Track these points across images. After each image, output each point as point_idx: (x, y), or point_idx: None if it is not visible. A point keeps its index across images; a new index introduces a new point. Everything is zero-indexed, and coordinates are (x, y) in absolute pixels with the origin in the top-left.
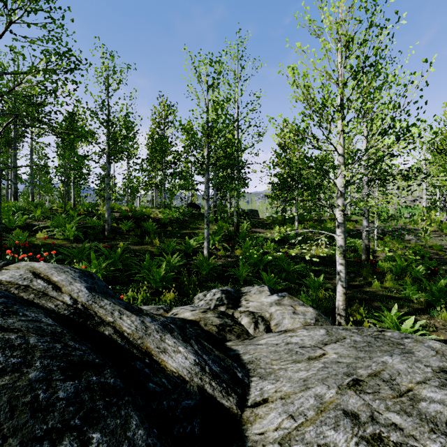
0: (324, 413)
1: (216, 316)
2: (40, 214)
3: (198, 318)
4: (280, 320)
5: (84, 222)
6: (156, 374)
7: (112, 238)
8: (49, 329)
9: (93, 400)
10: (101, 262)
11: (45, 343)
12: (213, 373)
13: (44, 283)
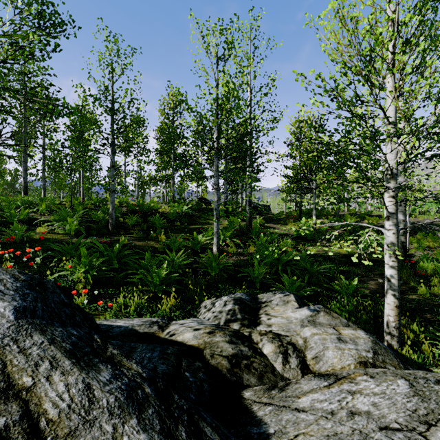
0: None
1: (228, 341)
2: (45, 208)
3: (201, 344)
4: (320, 351)
5: (89, 216)
6: None
7: (116, 233)
8: None
9: None
10: (94, 260)
11: None
12: None
13: None
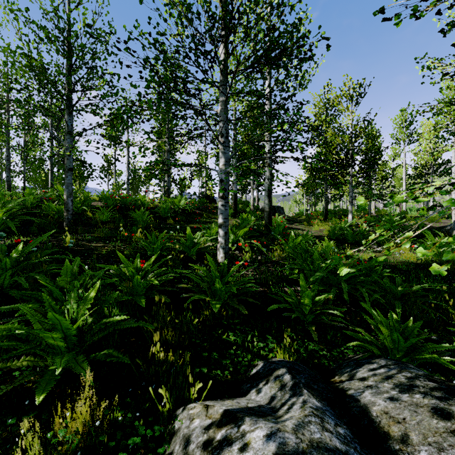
0: None
1: None
2: None
3: None
4: None
5: (40, 209)
6: None
7: (73, 232)
8: None
9: None
10: None
11: None
12: None
13: None
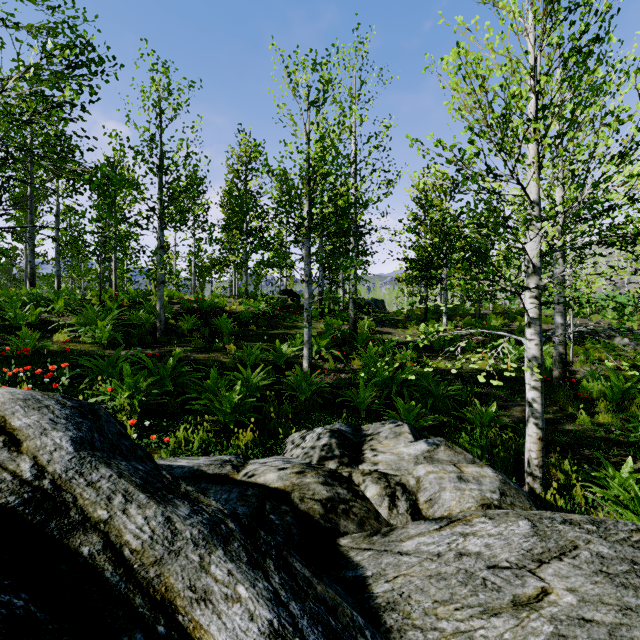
0: None
1: (322, 482)
2: (63, 306)
3: (288, 486)
4: (436, 492)
5: (127, 318)
6: None
7: (166, 342)
8: None
9: None
10: (140, 380)
11: None
12: None
13: None
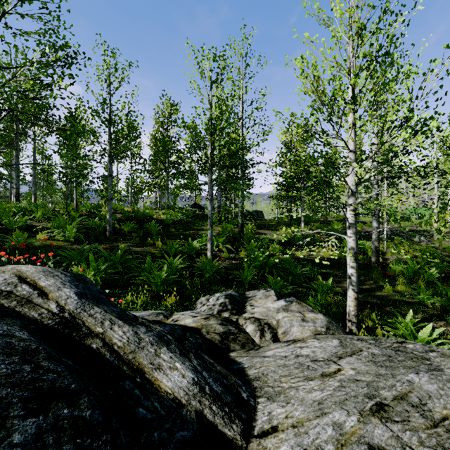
0: (345, 447)
1: (219, 323)
2: (41, 215)
3: (199, 326)
4: (288, 328)
5: (86, 223)
6: (147, 397)
7: (114, 239)
8: (21, 345)
9: (59, 444)
10: (100, 264)
11: (10, 365)
12: (214, 394)
13: (29, 289)
